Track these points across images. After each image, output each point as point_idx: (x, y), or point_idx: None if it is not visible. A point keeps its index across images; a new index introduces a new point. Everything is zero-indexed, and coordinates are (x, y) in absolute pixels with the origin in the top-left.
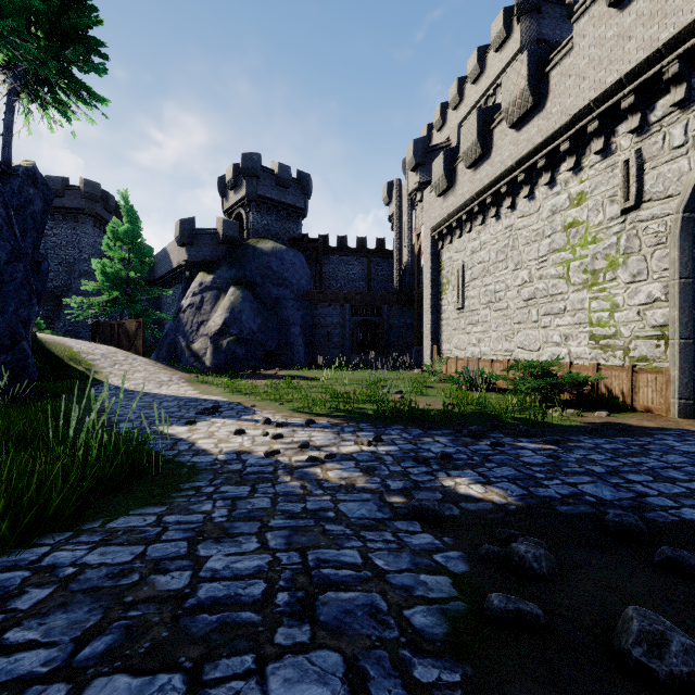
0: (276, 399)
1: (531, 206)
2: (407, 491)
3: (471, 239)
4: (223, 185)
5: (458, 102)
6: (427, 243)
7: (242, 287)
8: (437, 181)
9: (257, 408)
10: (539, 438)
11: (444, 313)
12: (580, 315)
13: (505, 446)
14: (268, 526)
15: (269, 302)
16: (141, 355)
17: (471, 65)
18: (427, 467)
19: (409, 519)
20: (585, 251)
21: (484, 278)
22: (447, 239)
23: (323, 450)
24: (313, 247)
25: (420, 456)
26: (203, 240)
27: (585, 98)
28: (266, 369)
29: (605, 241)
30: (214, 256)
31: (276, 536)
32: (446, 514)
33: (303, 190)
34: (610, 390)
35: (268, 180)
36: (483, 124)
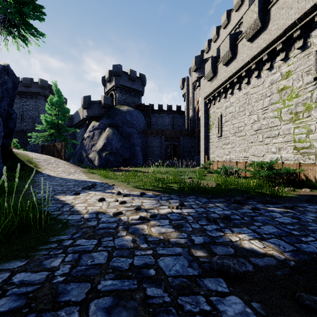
0: (126, 181)
1: (259, 81)
2: (207, 245)
3: (225, 101)
4: (104, 80)
5: (216, 38)
6: (202, 105)
7: (112, 127)
8: (207, 73)
9: (115, 186)
10: (278, 204)
11: (211, 139)
12: (288, 137)
13: (261, 210)
14: (96, 289)
15: (125, 135)
16: (63, 160)
17: (223, 19)
18: (216, 225)
19: (215, 276)
20: (291, 102)
21: (232, 120)
22: (213, 102)
23: (149, 211)
24: (146, 109)
25: (211, 217)
26: (94, 106)
27: (292, 18)
28: (124, 167)
29: (303, 96)
30: (99, 113)
31: (98, 309)
32: (243, 269)
33: (142, 82)
34: (307, 177)
35: (125, 77)
36: (232, 41)
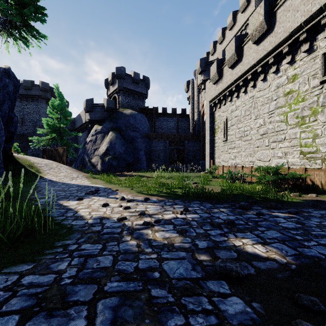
0: (130, 186)
1: (265, 85)
2: (211, 250)
3: (231, 105)
4: (107, 83)
5: (222, 40)
6: (207, 108)
7: (115, 131)
8: (213, 76)
9: (119, 191)
10: (283, 210)
11: (216, 143)
12: (294, 141)
13: (265, 215)
14: (103, 290)
15: (129, 139)
16: (65, 164)
17: (229, 21)
18: (220, 230)
19: (218, 278)
20: (297, 106)
21: (238, 124)
22: (218, 106)
23: (153, 217)
24: (150, 112)
25: (215, 222)
26: (97, 109)
27: (298, 21)
28: (127, 172)
29: (310, 100)
30: (102, 117)
31: (105, 307)
32: (245, 272)
33: (145, 85)
34: (313, 182)
35: (129, 80)
36: (238, 44)
